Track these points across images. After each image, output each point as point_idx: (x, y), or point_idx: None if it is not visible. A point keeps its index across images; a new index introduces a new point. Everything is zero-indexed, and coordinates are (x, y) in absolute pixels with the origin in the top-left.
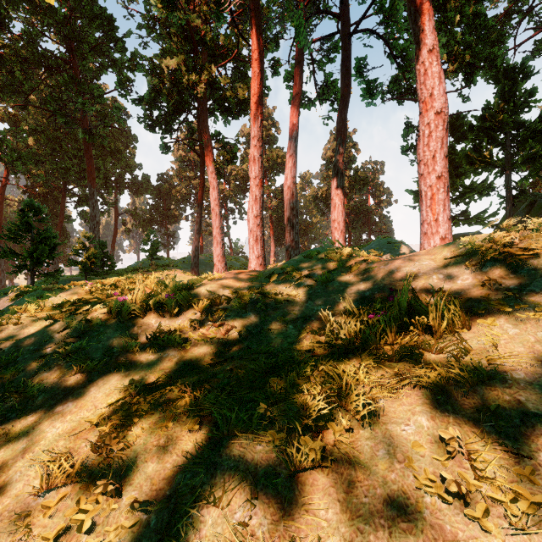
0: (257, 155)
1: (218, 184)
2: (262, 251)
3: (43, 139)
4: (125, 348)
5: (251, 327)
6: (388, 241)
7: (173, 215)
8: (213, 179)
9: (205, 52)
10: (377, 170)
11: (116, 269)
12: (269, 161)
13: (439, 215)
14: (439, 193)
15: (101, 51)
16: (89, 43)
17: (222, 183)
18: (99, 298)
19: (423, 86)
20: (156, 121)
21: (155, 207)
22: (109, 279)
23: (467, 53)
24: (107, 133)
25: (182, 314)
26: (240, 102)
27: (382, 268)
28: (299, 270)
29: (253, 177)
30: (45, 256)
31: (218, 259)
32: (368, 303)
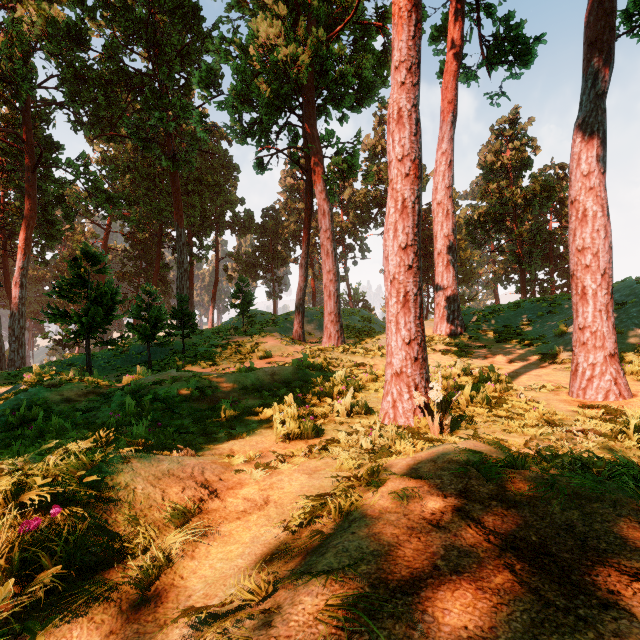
0: (405, 105)
1: (329, 207)
2: (417, 327)
3: (137, 177)
4: None
5: None
6: None
7: (279, 257)
8: (323, 200)
9: (312, 21)
10: (564, 177)
11: (205, 329)
12: None
13: None
14: None
15: (186, 54)
16: (172, 46)
17: (338, 214)
18: None
19: None
20: (245, 127)
21: (259, 248)
22: None
23: None
24: (207, 165)
25: None
26: (362, 83)
27: None
28: None
29: (397, 157)
30: (99, 319)
31: (330, 319)
32: None
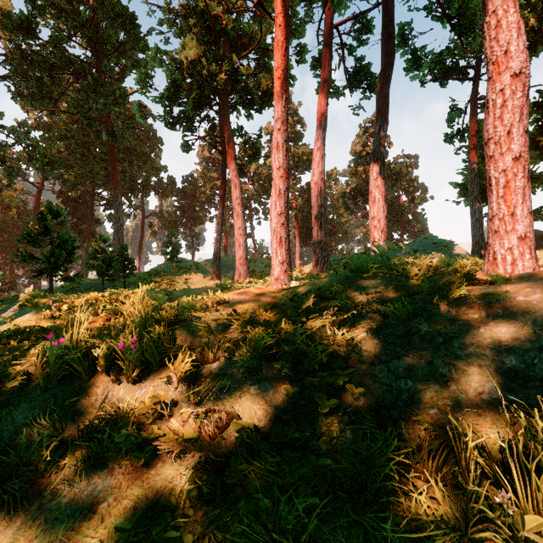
0: (280, 141)
1: (239, 182)
2: (287, 255)
3: (73, 144)
4: (26, 459)
5: (265, 421)
6: (433, 241)
7: (197, 217)
8: (235, 176)
9: (226, 43)
10: (410, 164)
11: (139, 272)
12: (294, 158)
13: (516, 208)
14: (517, 179)
15: (123, 51)
16: (112, 44)
17: (246, 183)
18: (59, 328)
19: (495, 42)
20: (176, 118)
21: (180, 208)
22: (87, 296)
23: (532, 16)
24: (134, 137)
25: (149, 376)
26: (263, 94)
27: (523, 301)
28: (347, 294)
29: (276, 167)
30: (62, 260)
31: (240, 262)
32: (529, 391)
